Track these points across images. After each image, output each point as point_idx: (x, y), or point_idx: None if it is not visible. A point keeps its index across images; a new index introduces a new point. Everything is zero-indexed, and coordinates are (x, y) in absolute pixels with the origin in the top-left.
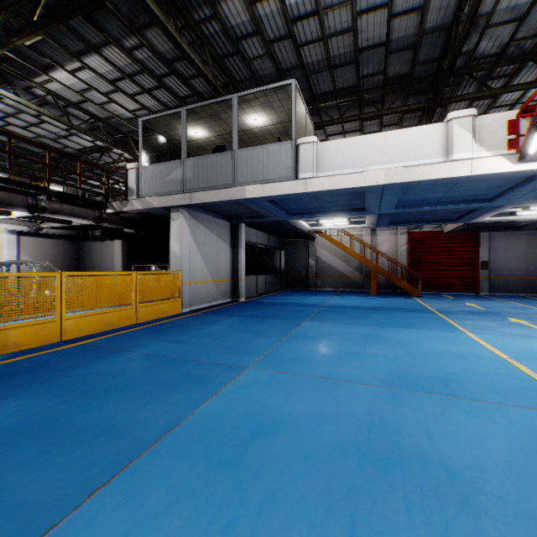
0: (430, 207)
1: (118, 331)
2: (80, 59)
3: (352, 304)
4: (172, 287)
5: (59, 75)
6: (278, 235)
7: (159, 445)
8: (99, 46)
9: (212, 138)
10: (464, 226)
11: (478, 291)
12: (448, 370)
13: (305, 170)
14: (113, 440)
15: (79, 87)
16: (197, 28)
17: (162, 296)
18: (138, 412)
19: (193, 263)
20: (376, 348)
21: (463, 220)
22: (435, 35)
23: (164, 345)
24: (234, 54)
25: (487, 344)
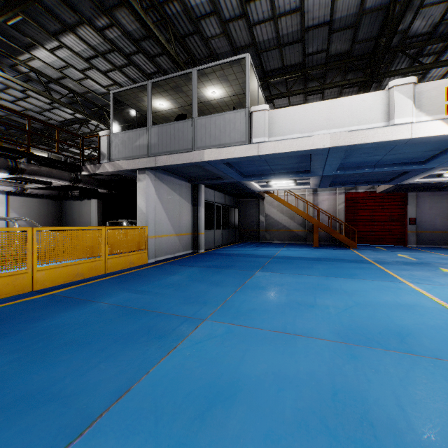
0: (368, 169)
1: (88, 281)
2: (57, 39)
3: (298, 255)
4: (139, 240)
5: (40, 54)
6: (233, 195)
7: (104, 419)
8: (74, 26)
9: (175, 110)
10: (395, 187)
11: (406, 243)
12: (399, 322)
13: (258, 135)
14: (56, 410)
15: (58, 65)
16: (161, 9)
17: (129, 249)
18: (89, 373)
19: (158, 219)
20: (325, 299)
21: (395, 181)
22: (373, 15)
23: (127, 295)
24: (194, 34)
25: (429, 294)
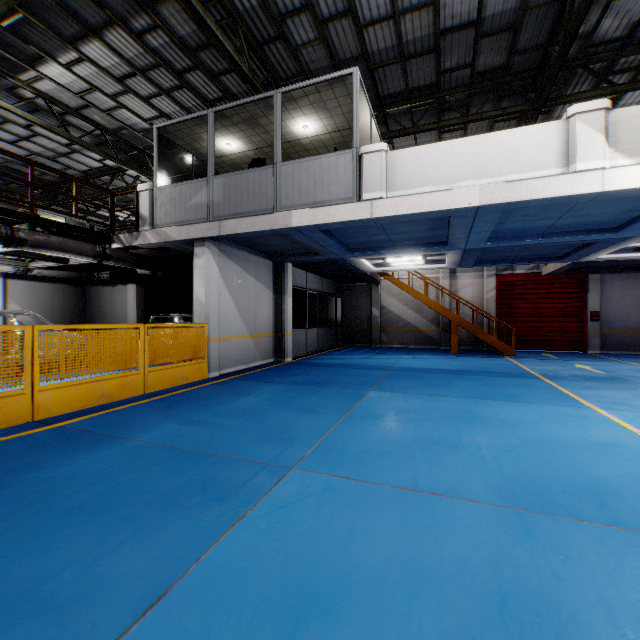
0: (534, 240)
1: (117, 406)
2: (76, 48)
3: (429, 365)
4: (195, 344)
5: (51, 71)
6: (334, 278)
7: None
8: (99, 29)
9: (249, 153)
10: (570, 266)
11: (586, 349)
12: (592, 473)
13: (371, 189)
14: (41, 631)
15: (78, 87)
16: (227, 3)
17: (181, 357)
18: (104, 561)
19: (224, 314)
20: (475, 434)
21: (572, 258)
22: (542, 11)
23: (174, 428)
24: (277, 40)
25: (631, 427)
